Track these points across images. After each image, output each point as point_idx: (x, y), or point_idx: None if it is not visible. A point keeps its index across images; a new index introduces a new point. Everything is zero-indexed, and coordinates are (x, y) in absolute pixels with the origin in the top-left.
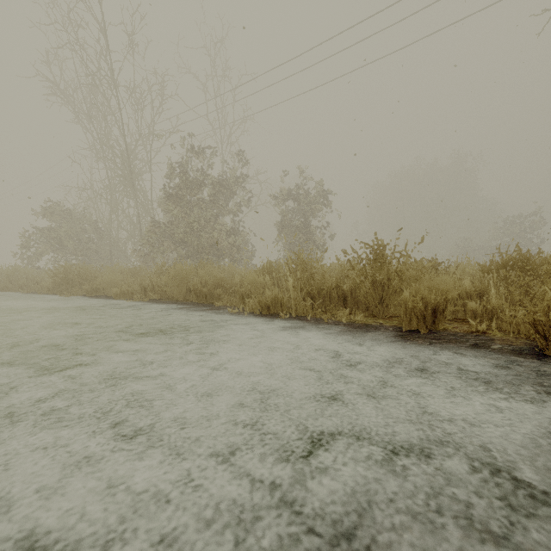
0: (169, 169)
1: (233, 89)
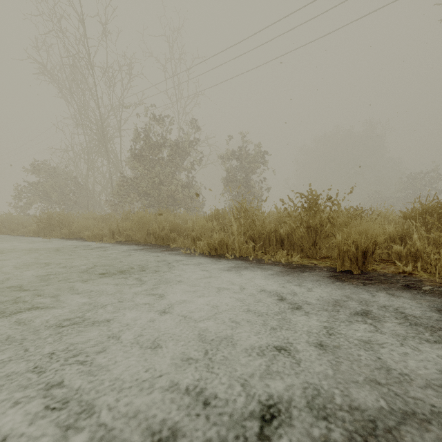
0: (134, 133)
1: (188, 70)
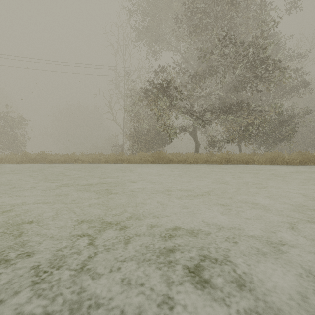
0: None
1: None
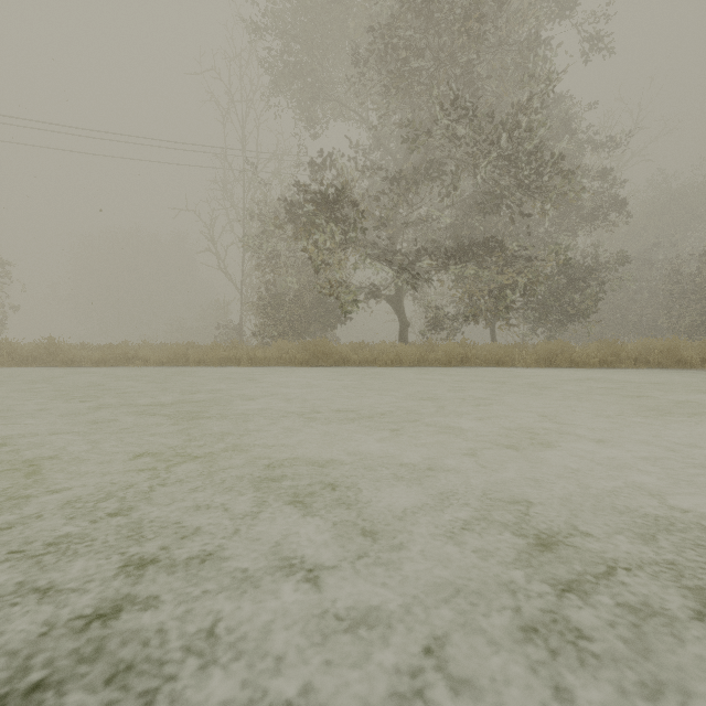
0: None
1: None
